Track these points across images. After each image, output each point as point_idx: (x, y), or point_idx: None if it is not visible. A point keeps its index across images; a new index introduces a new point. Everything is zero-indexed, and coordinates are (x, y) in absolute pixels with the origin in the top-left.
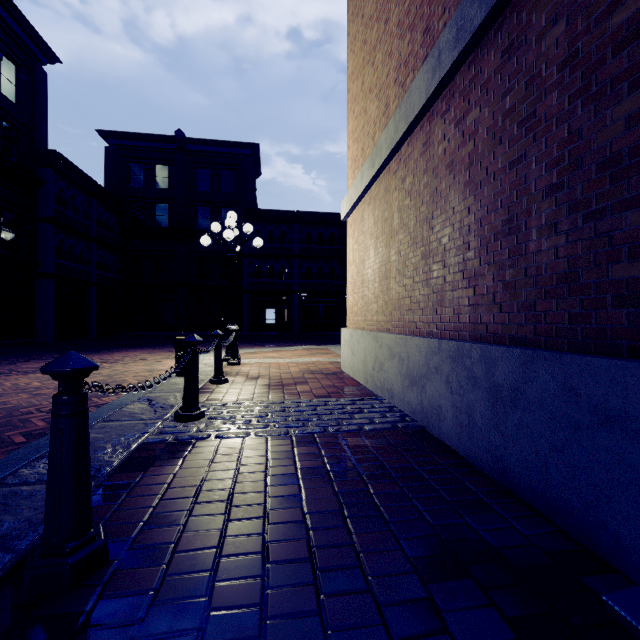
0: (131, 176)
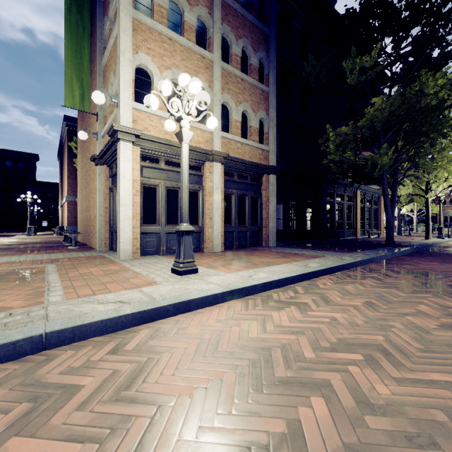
0: None
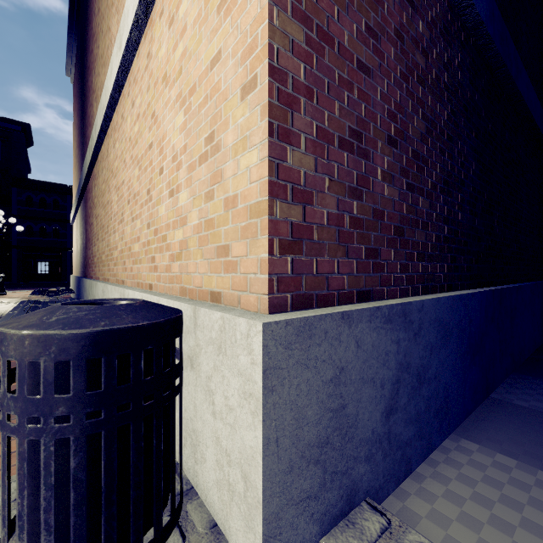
0: None
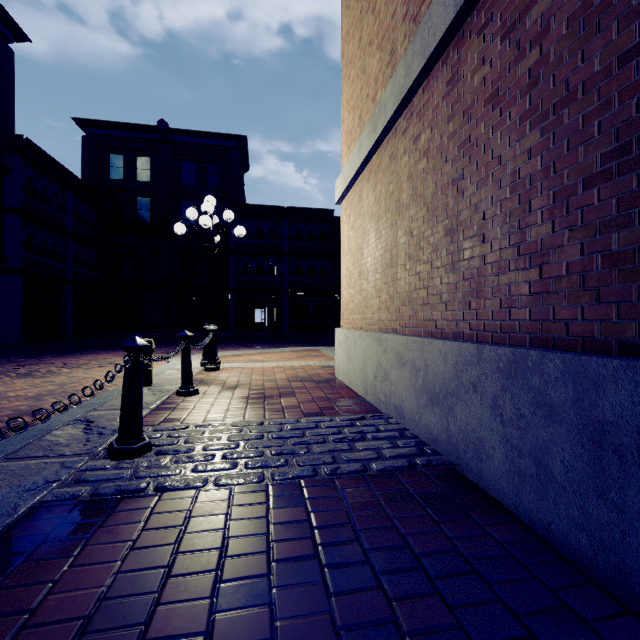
0: (111, 168)
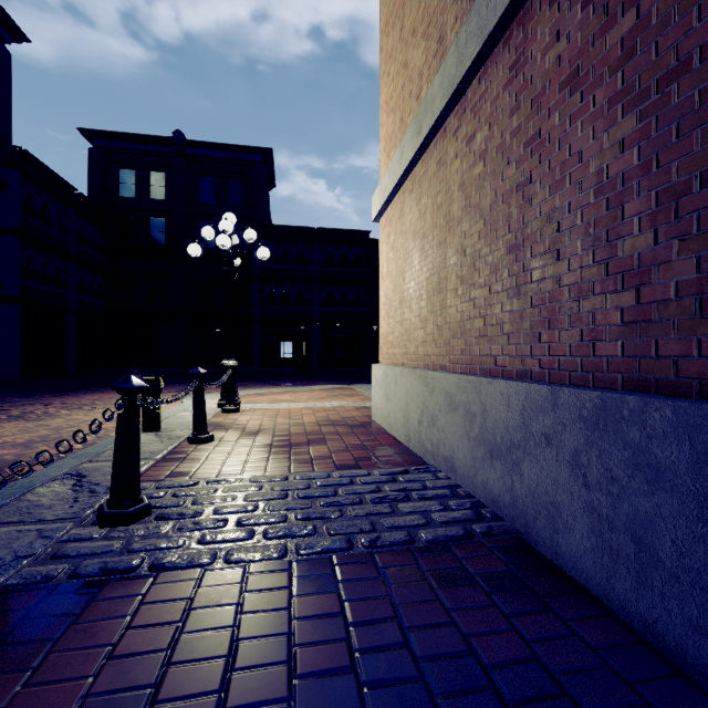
0: (120, 184)
